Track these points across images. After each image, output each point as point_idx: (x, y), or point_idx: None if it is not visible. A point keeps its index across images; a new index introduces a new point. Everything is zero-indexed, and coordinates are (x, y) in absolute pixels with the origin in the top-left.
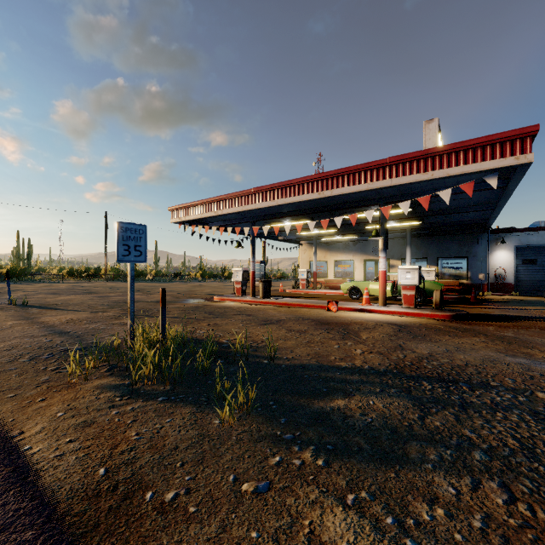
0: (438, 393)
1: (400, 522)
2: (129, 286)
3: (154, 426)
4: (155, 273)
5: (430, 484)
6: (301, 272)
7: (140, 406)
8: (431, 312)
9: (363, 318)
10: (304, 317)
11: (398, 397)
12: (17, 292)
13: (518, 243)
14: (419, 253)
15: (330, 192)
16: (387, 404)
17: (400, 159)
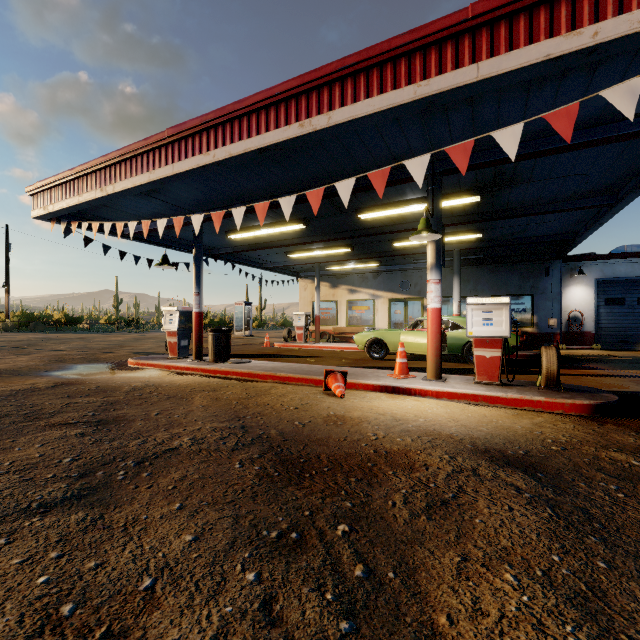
0: None
1: None
2: None
3: None
4: (106, 320)
5: None
6: (296, 317)
7: None
8: (545, 398)
9: (405, 427)
10: (253, 425)
11: None
12: None
13: (600, 276)
14: (465, 289)
15: (326, 119)
16: None
17: (504, 3)
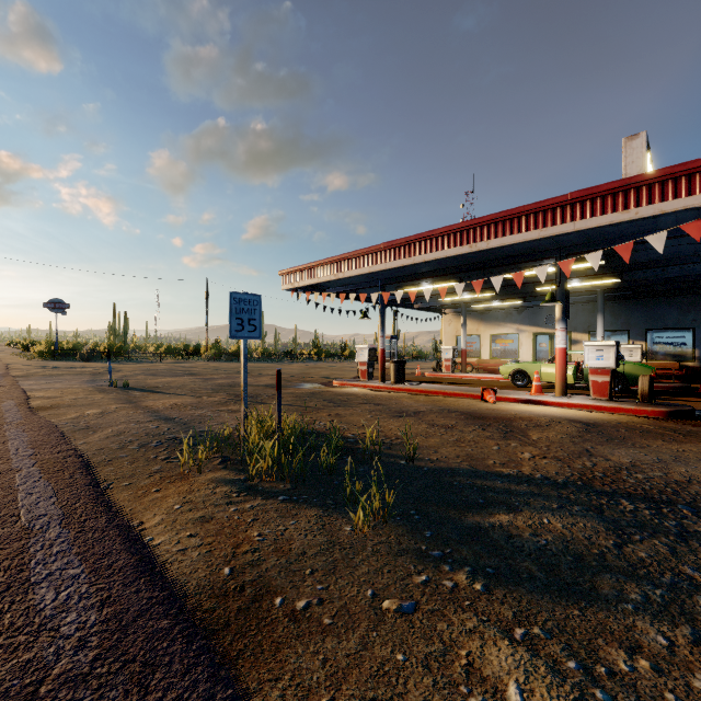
0: (644, 516)
1: (587, 668)
2: (242, 366)
3: (277, 527)
4: (261, 352)
5: (630, 629)
6: (444, 351)
7: (259, 504)
8: (634, 407)
9: (532, 413)
10: (450, 408)
11: (583, 516)
12: (116, 373)
13: None
14: (616, 323)
15: (486, 244)
16: (569, 524)
17: (587, 194)
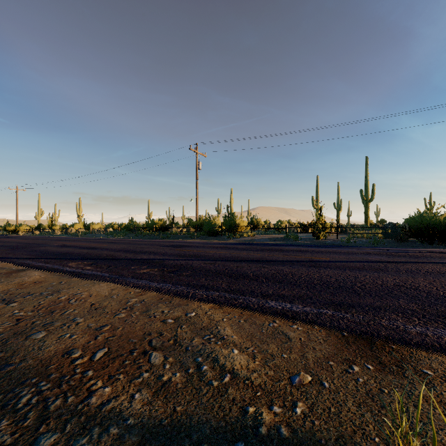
0: None
1: (198, 369)
2: None
3: None
4: None
5: (150, 401)
6: None
7: None
8: None
9: None
10: None
11: None
12: None
13: None
14: None
15: None
16: None
17: None
